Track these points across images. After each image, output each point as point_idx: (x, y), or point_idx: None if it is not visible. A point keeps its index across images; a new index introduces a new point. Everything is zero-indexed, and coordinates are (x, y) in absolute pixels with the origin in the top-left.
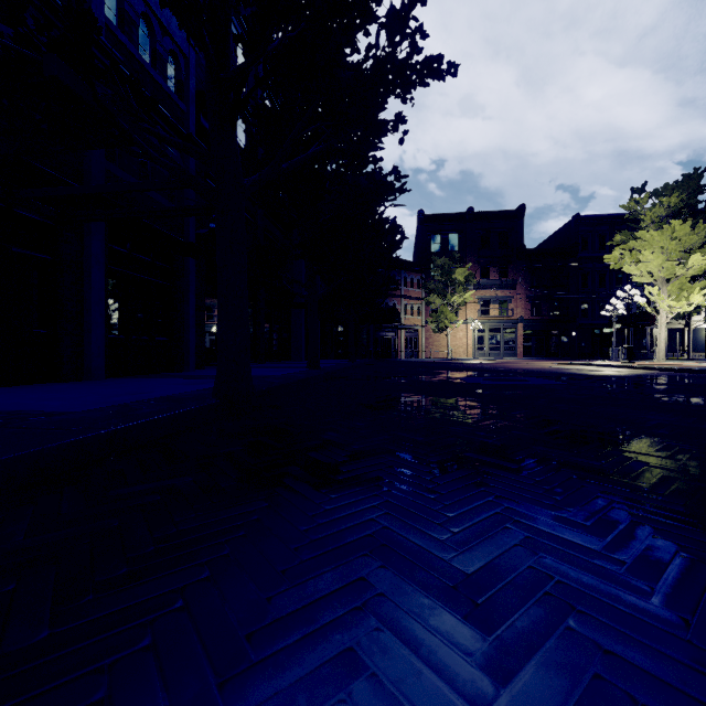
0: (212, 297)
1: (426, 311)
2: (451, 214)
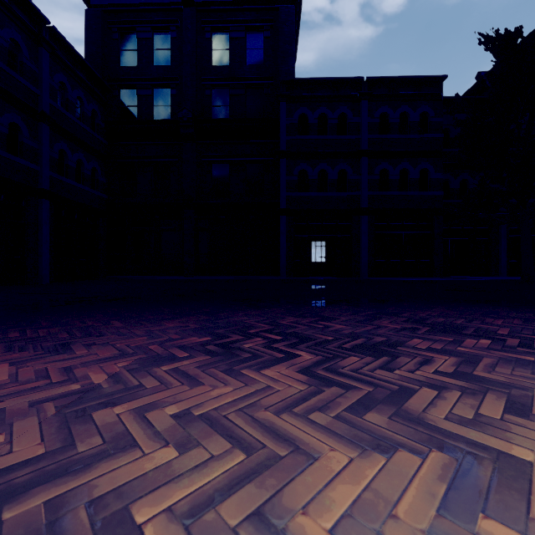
0: None
1: None
2: None
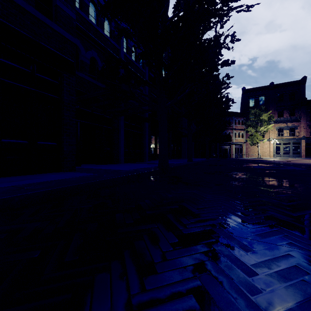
0: (152, 135)
1: (246, 135)
2: (260, 87)
